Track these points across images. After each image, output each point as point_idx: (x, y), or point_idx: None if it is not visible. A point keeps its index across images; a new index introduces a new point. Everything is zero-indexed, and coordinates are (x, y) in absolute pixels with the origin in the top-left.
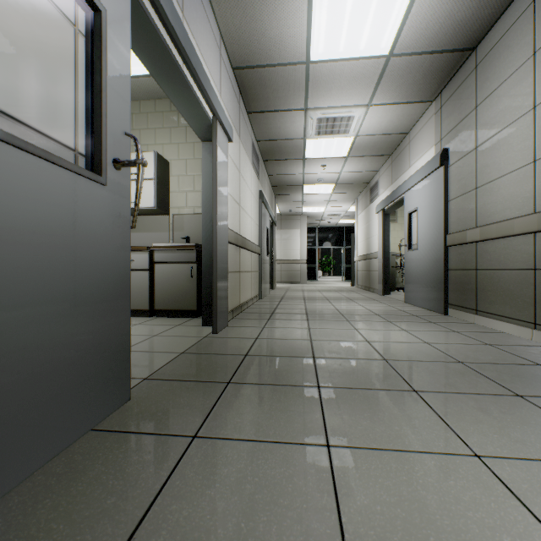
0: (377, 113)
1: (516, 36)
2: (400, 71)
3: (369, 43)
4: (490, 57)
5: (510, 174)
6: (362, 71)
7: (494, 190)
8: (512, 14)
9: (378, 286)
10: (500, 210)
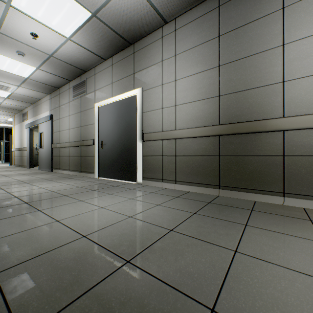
0: (24, 89)
1: (67, 94)
2: (33, 83)
3: (18, 72)
4: (62, 94)
5: (66, 130)
6: (15, 77)
7: (63, 133)
8: (66, 87)
9: (27, 164)
10: (64, 139)
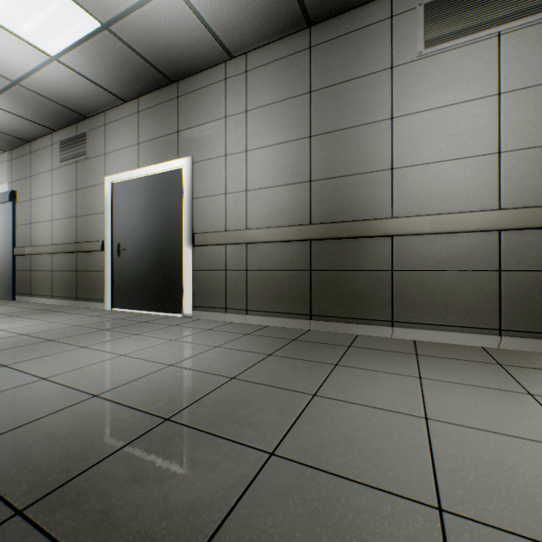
0: None
1: (47, 155)
2: None
3: None
4: (38, 154)
5: (45, 222)
6: None
7: (39, 228)
8: (46, 142)
9: None
10: (41, 239)
